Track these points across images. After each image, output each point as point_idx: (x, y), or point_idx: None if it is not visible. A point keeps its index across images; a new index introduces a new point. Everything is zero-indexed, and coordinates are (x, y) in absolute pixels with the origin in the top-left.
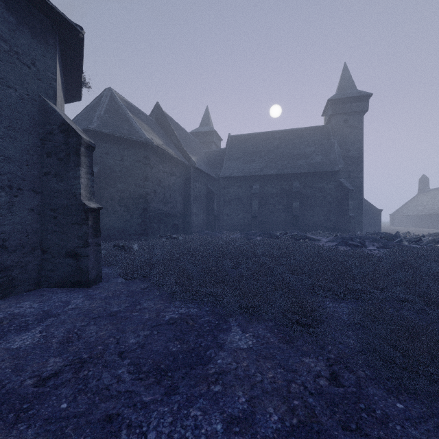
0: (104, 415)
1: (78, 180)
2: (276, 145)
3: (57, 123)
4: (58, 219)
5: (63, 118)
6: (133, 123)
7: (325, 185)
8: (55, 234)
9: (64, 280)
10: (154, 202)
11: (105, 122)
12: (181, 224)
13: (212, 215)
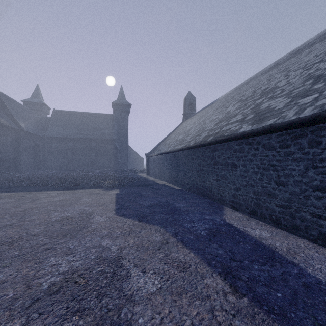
0: None
1: None
2: (85, 121)
3: None
4: None
5: None
6: None
7: (109, 146)
8: None
9: None
10: None
11: None
12: (12, 166)
13: (38, 160)
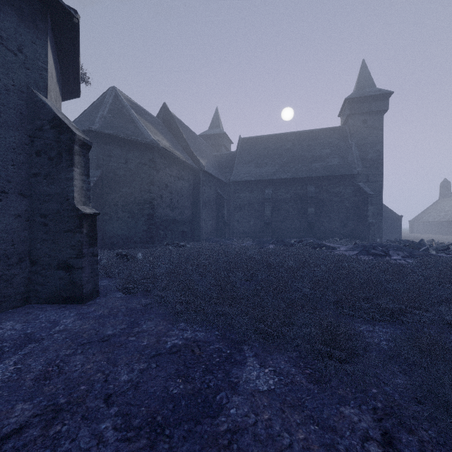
0: None
1: (71, 182)
2: (290, 148)
3: (48, 117)
4: (49, 227)
5: (54, 112)
6: (138, 124)
7: (342, 189)
8: (45, 244)
9: (56, 295)
10: (161, 207)
11: (109, 122)
12: (189, 231)
13: (222, 222)
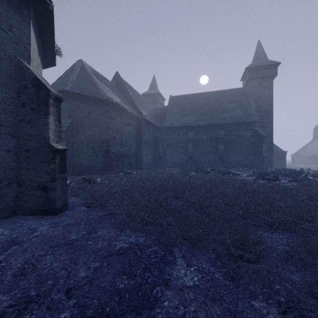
0: None
1: (47, 126)
2: (206, 103)
3: (30, 78)
4: (31, 158)
5: (35, 74)
6: (98, 86)
7: (244, 133)
8: (28, 171)
9: (36, 208)
10: (114, 145)
11: (77, 85)
12: (134, 162)
13: (158, 156)
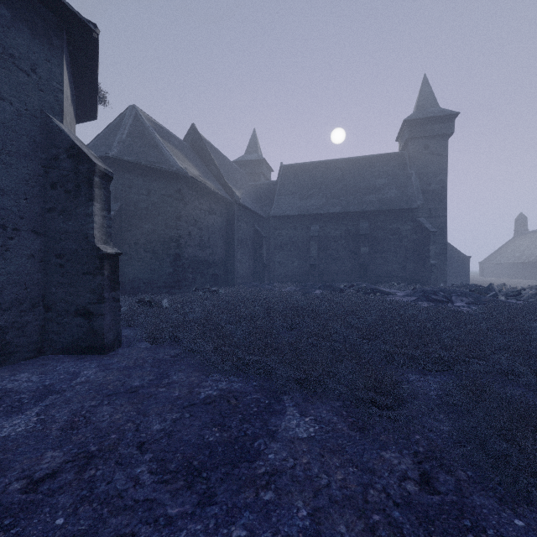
0: (114, 536)
1: (91, 218)
2: (340, 177)
3: (65, 145)
4: (66, 268)
5: (72, 139)
6: (162, 149)
7: (400, 226)
8: (61, 287)
9: (73, 345)
10: (189, 246)
11: (128, 147)
12: (222, 274)
13: (260, 263)
